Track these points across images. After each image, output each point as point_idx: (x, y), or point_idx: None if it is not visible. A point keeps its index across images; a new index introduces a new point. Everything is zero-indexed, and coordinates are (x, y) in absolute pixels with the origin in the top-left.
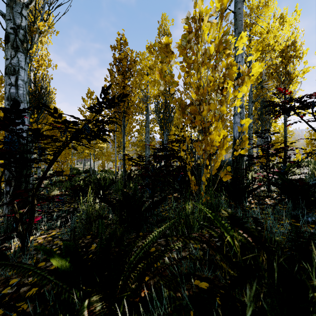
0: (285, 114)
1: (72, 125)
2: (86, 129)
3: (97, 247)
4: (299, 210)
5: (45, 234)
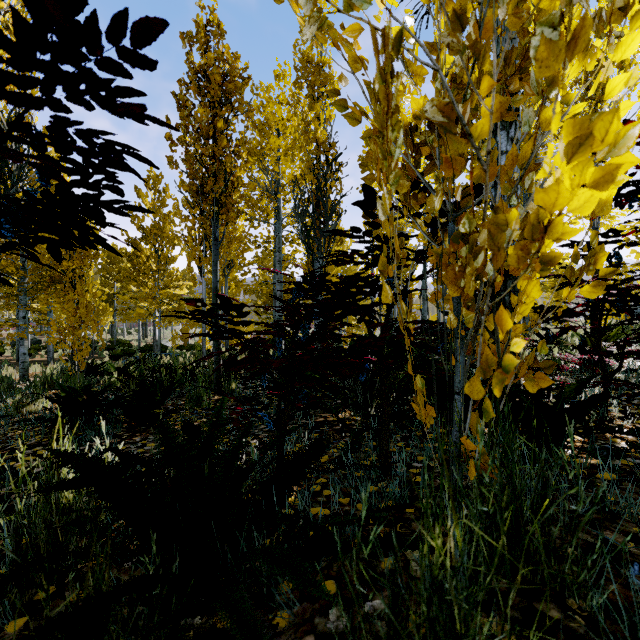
0: (619, 206)
1: None
2: None
3: None
4: None
5: None
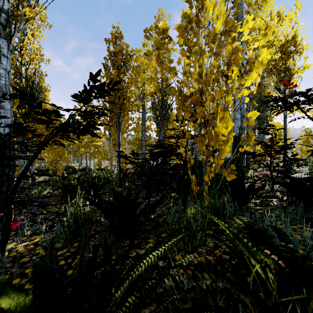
0: (287, 110)
1: (54, 116)
2: (71, 121)
3: (76, 268)
4: (312, 213)
5: (27, 241)
